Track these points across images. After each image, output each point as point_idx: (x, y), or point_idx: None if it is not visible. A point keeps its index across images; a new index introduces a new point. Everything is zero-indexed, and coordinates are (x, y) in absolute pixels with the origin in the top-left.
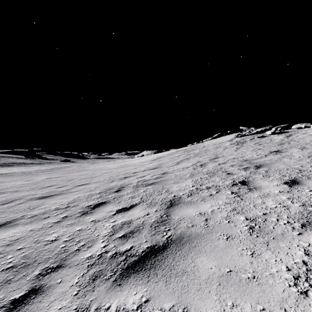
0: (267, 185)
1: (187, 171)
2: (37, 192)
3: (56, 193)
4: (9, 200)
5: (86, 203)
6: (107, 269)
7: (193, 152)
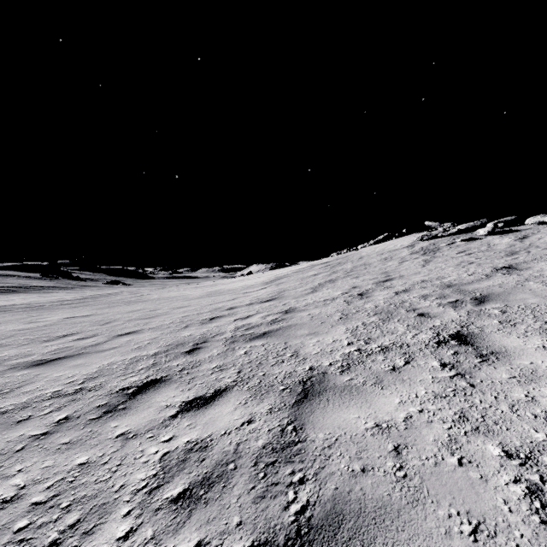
0: (520, 348)
1: (334, 307)
2: (35, 349)
3: (70, 353)
4: None
5: (121, 381)
6: None
7: (342, 268)
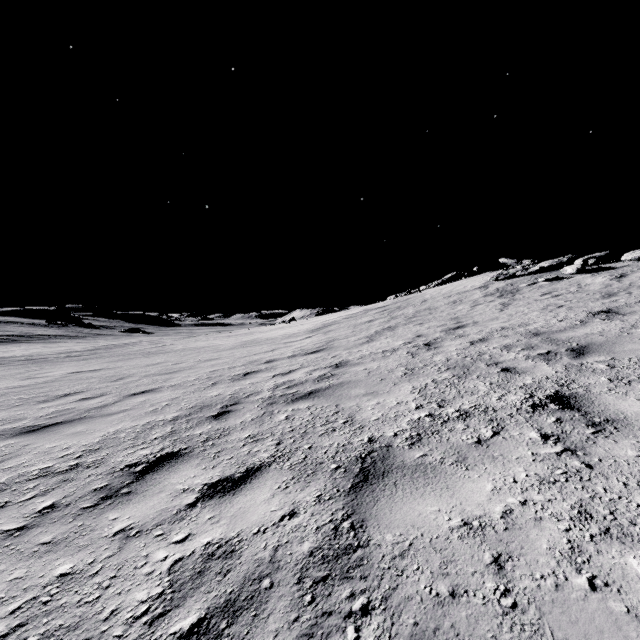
0: None
1: (395, 360)
2: (28, 411)
3: (70, 418)
4: None
5: (128, 455)
6: None
7: (402, 313)
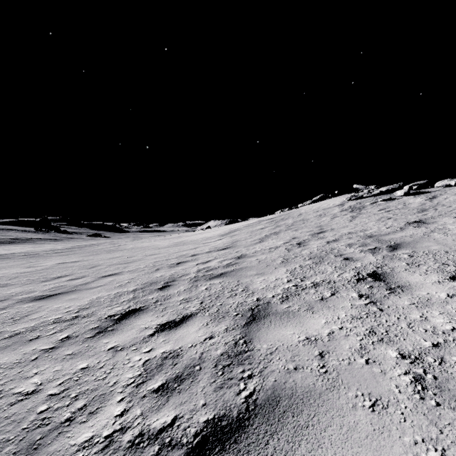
0: (421, 283)
1: (277, 253)
2: (36, 287)
3: (65, 290)
4: None
5: (108, 310)
6: None
7: (284, 222)
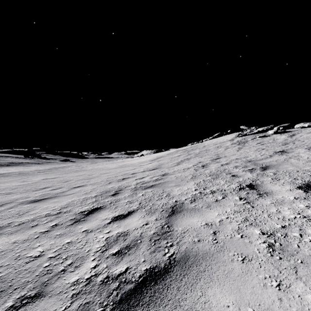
0: (279, 190)
1: (188, 172)
2: (30, 194)
3: (50, 196)
4: (0, 203)
5: (80, 208)
6: (95, 301)
7: (194, 152)
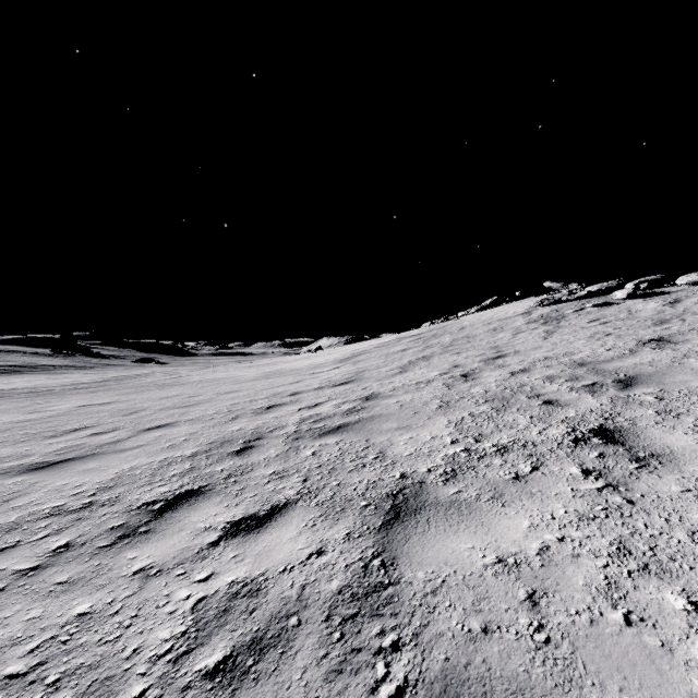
0: (691, 449)
1: (430, 392)
2: (36, 447)
3: (81, 454)
4: None
5: (145, 492)
6: None
7: (438, 341)
